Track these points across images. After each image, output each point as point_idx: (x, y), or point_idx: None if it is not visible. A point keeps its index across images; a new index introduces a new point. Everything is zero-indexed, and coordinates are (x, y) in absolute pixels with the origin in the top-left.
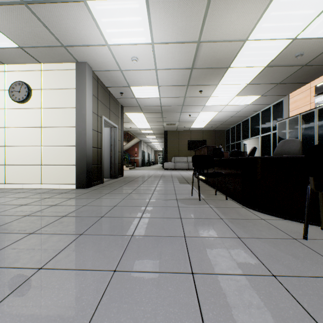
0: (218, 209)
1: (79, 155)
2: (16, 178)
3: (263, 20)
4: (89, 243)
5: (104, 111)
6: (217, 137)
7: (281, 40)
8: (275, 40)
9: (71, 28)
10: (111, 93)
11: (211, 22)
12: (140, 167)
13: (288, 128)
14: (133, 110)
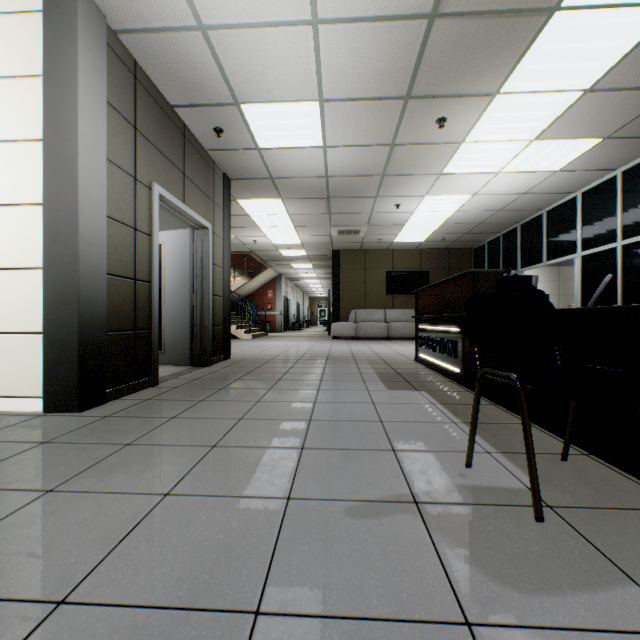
0: None
1: (56, 298)
2: None
3: None
4: None
5: (162, 172)
6: (453, 263)
7: None
8: None
9: None
10: (189, 129)
11: None
12: (278, 332)
13: None
14: (256, 192)
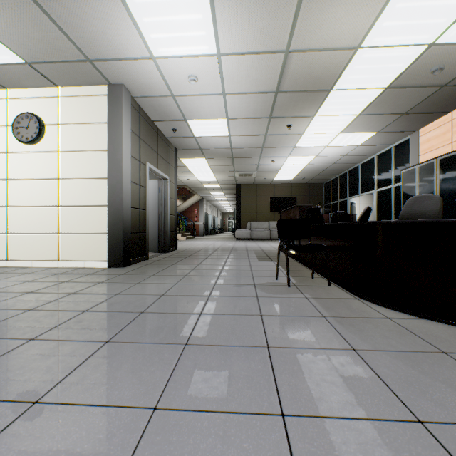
0: (318, 300)
1: (113, 219)
2: (23, 252)
3: (385, 16)
4: (117, 357)
5: (149, 155)
6: (312, 192)
7: (411, 46)
8: (401, 46)
9: (99, 33)
10: (159, 129)
11: (306, 21)
12: (201, 236)
13: (419, 180)
14: (191, 155)
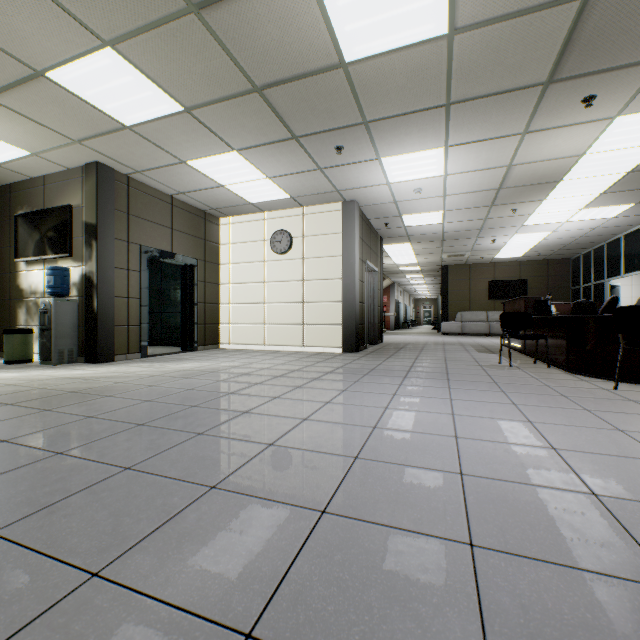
0: (533, 373)
1: (347, 312)
2: (276, 339)
3: (604, 137)
4: (417, 380)
5: (366, 253)
6: (551, 272)
7: None
8: (632, 147)
9: (354, 177)
10: (371, 225)
11: (526, 150)
12: (391, 330)
13: None
14: (395, 241)
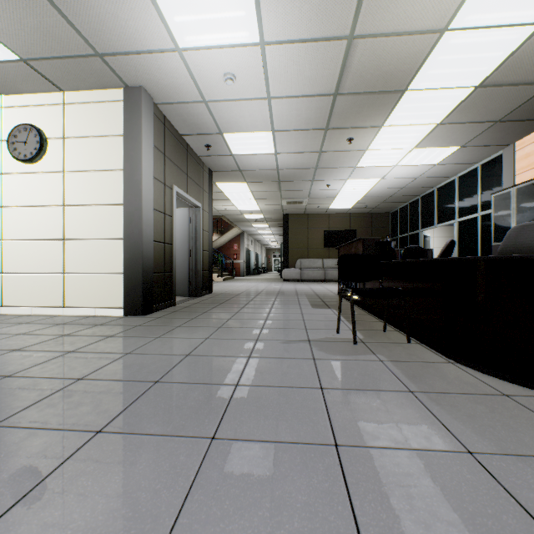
0: (398, 365)
1: (130, 255)
2: (21, 296)
3: None
4: (108, 461)
5: (176, 177)
6: (375, 224)
7: (515, 27)
8: (503, 27)
9: (109, 16)
10: (189, 146)
11: None
12: (241, 276)
13: (516, 206)
14: (229, 178)
